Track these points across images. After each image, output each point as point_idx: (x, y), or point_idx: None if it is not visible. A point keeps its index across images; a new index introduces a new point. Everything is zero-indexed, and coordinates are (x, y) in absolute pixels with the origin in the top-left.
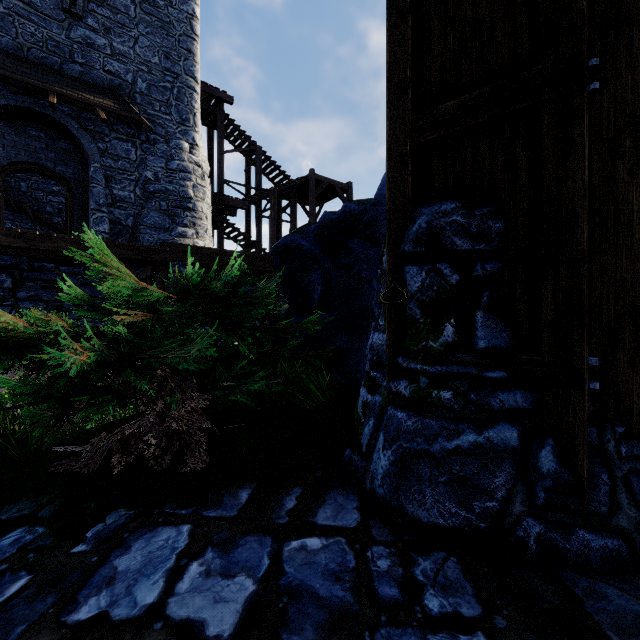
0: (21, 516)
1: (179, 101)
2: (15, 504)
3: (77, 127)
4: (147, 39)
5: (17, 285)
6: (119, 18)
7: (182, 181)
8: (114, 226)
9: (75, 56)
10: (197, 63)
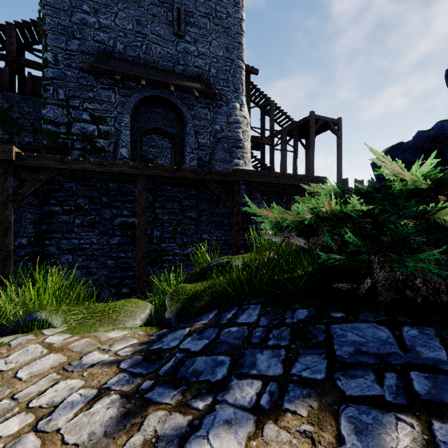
0: (386, 320)
1: (234, 77)
2: (363, 313)
3: (181, 103)
4: (216, 41)
5: (154, 199)
6: (201, 32)
7: (236, 129)
8: (199, 162)
9: (179, 61)
10: (244, 50)
